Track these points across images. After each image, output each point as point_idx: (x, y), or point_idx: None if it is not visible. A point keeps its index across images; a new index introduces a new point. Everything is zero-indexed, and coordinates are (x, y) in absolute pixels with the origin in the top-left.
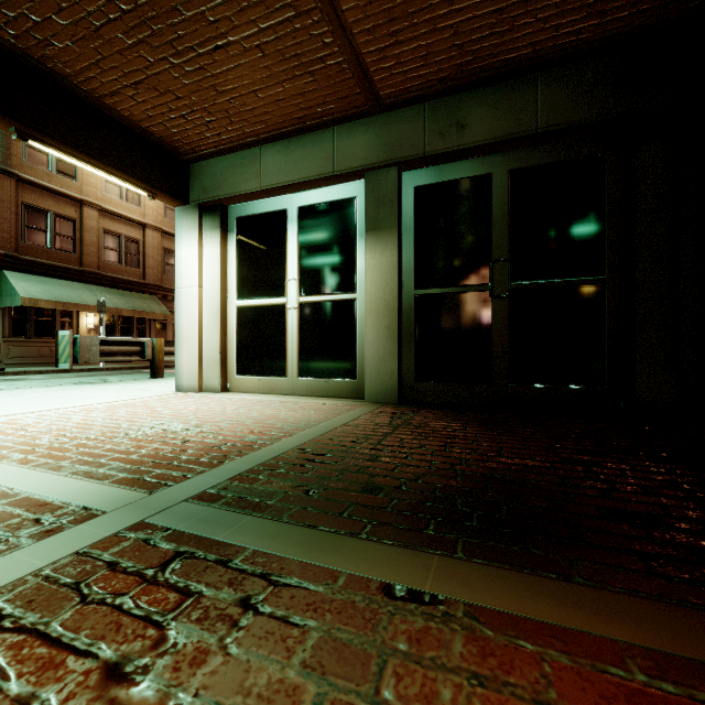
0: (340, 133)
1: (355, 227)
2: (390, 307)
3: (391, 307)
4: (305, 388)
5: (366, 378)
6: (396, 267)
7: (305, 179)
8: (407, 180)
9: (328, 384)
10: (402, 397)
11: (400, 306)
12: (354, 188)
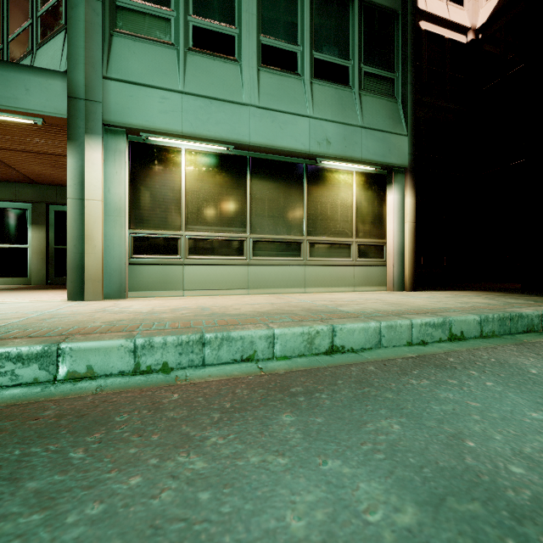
0: (20, 186)
1: (27, 220)
2: (43, 252)
3: (44, 252)
4: (1, 282)
5: (32, 276)
6: (46, 238)
7: (1, 199)
8: (51, 208)
9: (14, 280)
10: (49, 283)
11: (48, 251)
12: (27, 206)
